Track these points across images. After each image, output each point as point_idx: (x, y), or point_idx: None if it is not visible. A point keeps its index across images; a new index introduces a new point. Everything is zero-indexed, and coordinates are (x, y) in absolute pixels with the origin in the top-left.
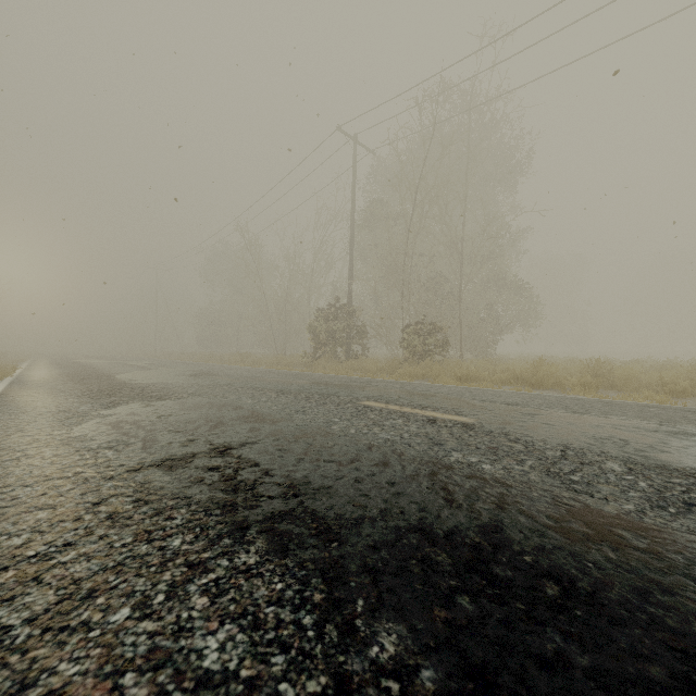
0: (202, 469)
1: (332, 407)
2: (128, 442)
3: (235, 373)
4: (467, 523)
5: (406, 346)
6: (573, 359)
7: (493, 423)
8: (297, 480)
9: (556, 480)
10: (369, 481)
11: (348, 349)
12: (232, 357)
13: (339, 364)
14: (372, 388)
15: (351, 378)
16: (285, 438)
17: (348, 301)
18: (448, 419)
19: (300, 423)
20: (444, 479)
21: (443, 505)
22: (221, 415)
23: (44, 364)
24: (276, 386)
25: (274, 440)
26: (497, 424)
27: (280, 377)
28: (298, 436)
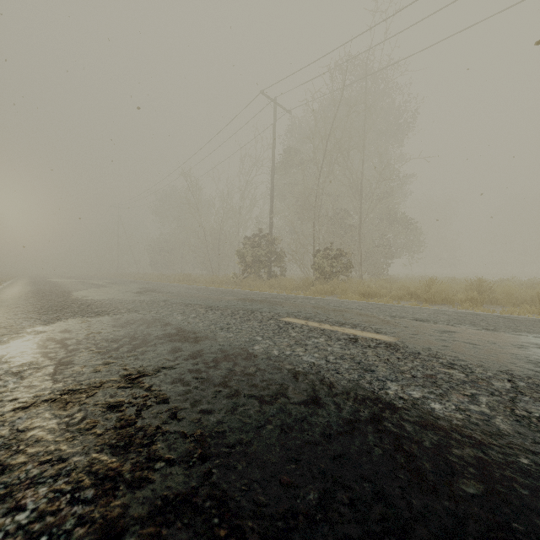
0: (101, 406)
1: (255, 323)
2: (41, 365)
3: (175, 290)
4: (457, 533)
5: (317, 268)
6: (454, 278)
7: (415, 343)
8: (209, 427)
9: (534, 431)
10: (298, 431)
11: (269, 270)
12: (176, 277)
13: (262, 283)
14: (291, 304)
15: (272, 295)
16: (204, 362)
17: (269, 232)
18: (369, 337)
19: (223, 342)
20: (392, 428)
21: (406, 483)
22: (147, 333)
23: (21, 283)
24: (207, 302)
25: (193, 365)
26: (420, 344)
27: (211, 294)
28: (218, 359)
